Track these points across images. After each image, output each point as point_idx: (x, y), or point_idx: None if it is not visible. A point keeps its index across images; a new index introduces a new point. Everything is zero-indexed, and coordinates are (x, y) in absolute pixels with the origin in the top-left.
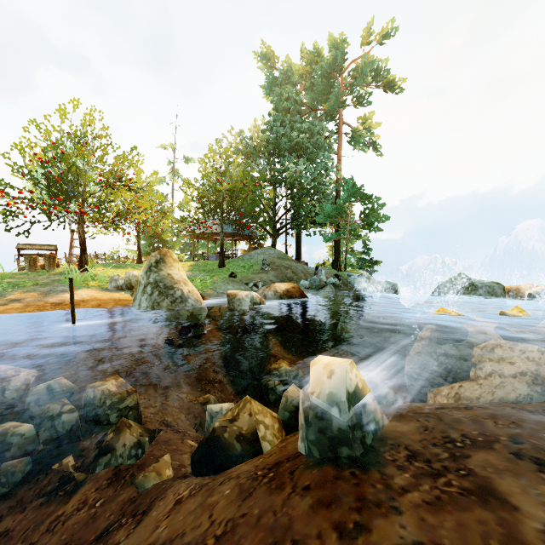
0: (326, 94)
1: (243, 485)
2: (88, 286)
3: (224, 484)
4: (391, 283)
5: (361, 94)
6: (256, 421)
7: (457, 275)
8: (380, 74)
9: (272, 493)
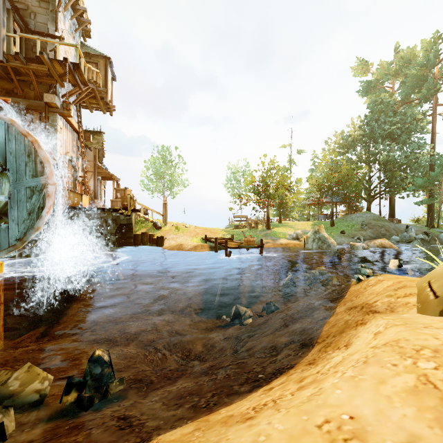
0: (419, 87)
1: None
2: (281, 237)
3: None
4: None
5: None
6: None
7: None
8: None
9: None
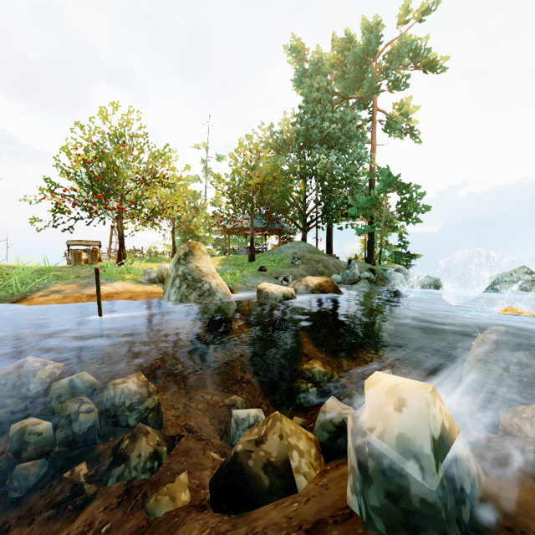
0: (359, 81)
1: None
2: (123, 279)
3: None
4: (433, 278)
5: (397, 78)
6: (288, 445)
7: (518, 269)
8: (419, 54)
9: None
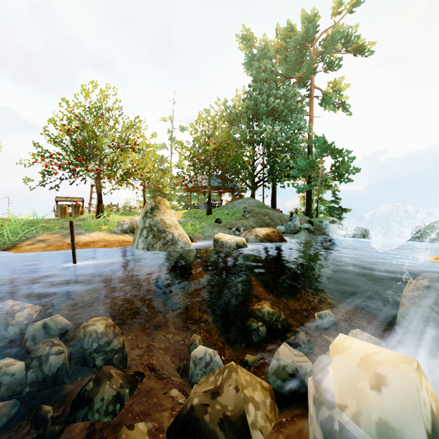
0: (299, 64)
1: None
2: (100, 229)
3: None
4: (362, 229)
5: (331, 60)
6: (244, 398)
7: None
8: (350, 40)
9: None
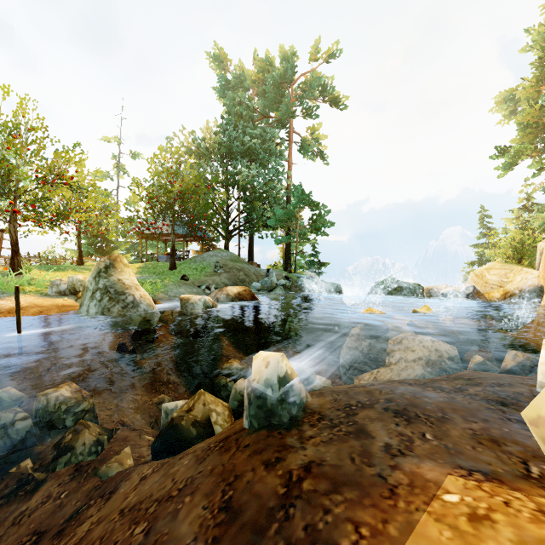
0: (277, 103)
1: (199, 455)
2: (24, 292)
3: (183, 458)
4: (335, 285)
5: (310, 107)
6: (209, 409)
7: (388, 278)
8: (326, 90)
9: (222, 454)
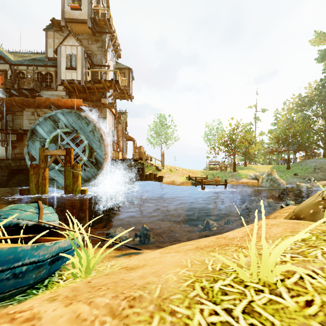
0: None
1: None
2: (243, 177)
3: None
4: None
5: None
6: None
7: None
8: None
9: None
